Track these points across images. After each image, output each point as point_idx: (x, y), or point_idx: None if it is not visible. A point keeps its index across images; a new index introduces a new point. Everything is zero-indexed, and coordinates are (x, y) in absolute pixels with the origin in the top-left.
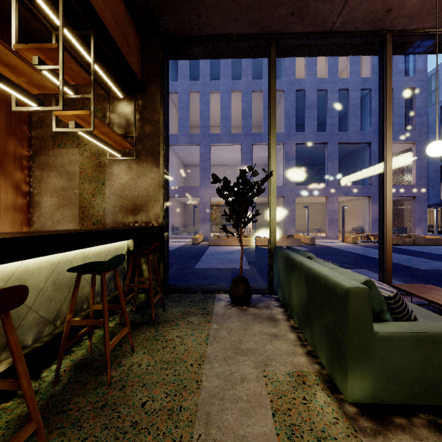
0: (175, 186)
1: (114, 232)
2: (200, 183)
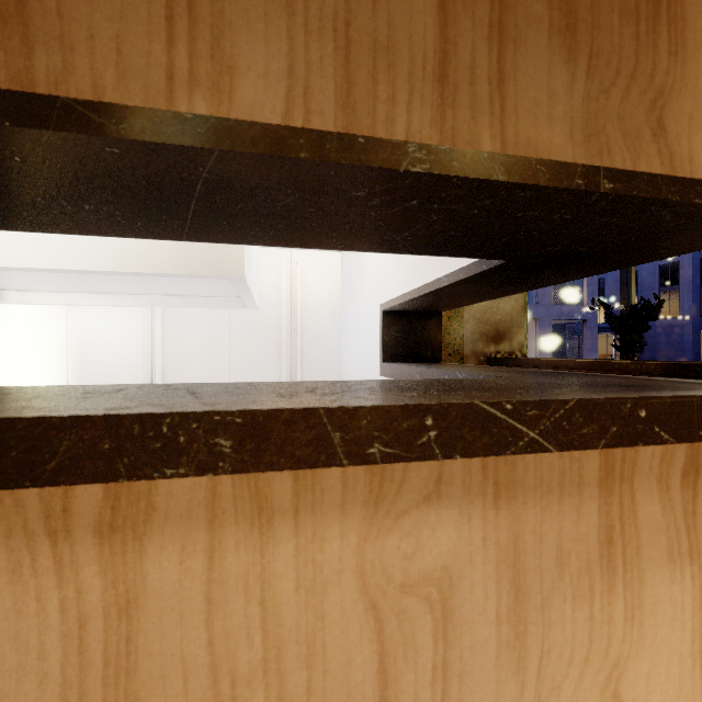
0: None
1: None
2: None
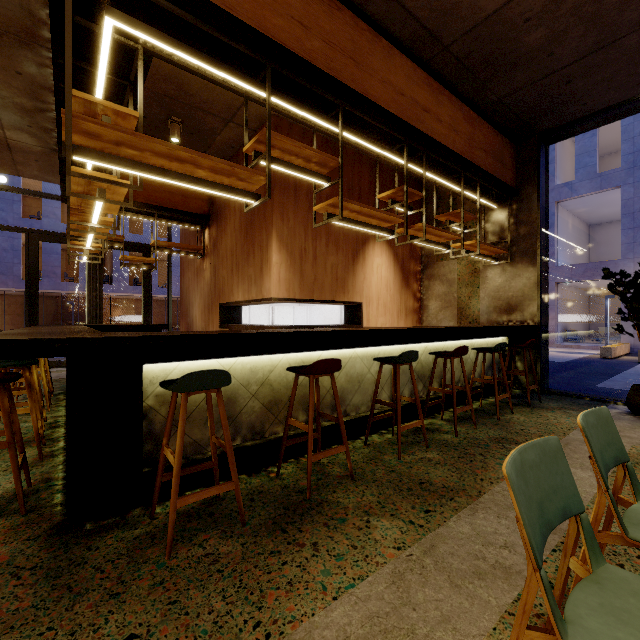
0: (568, 265)
1: (496, 328)
2: (622, 253)
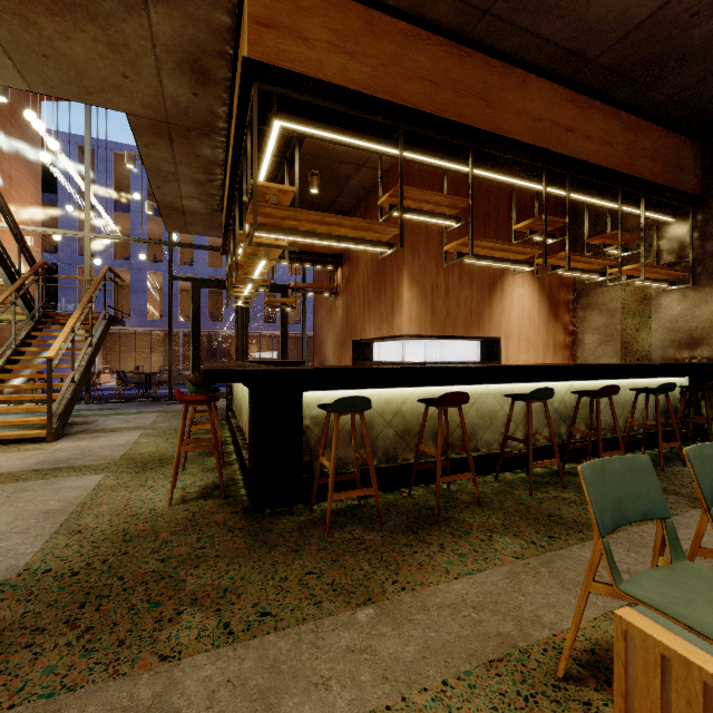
0: None
1: (664, 366)
2: None
